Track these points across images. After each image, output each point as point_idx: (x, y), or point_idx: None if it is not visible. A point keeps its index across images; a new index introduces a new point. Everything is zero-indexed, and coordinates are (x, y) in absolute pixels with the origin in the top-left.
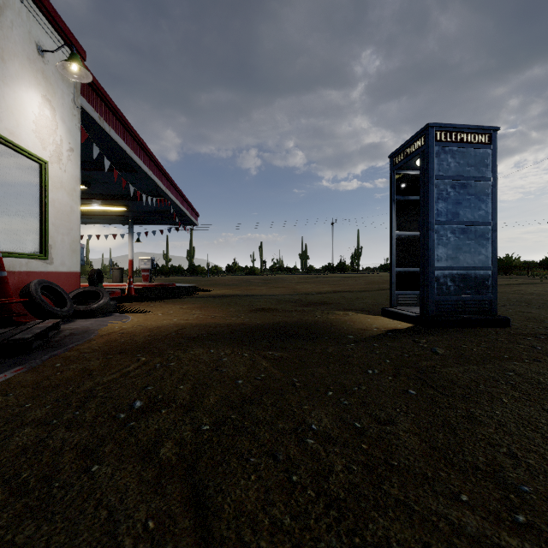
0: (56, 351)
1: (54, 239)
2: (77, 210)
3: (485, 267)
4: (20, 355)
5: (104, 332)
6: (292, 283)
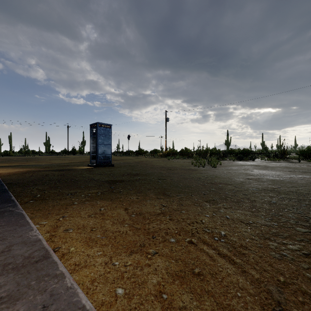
0: None
1: None
2: None
3: (109, 154)
4: None
5: None
6: (47, 160)
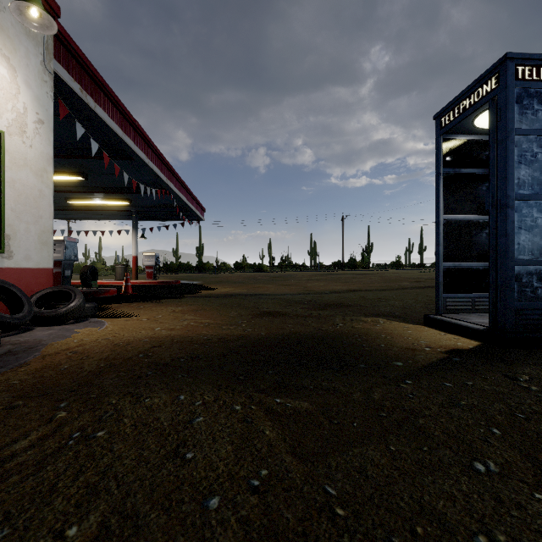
0: None
1: (14, 228)
2: (49, 194)
3: None
4: None
5: (53, 350)
6: (302, 281)
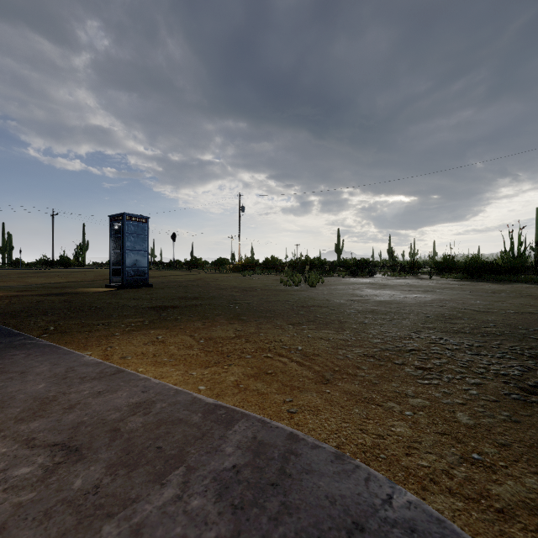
0: None
1: None
2: None
3: (145, 266)
4: None
5: None
6: (15, 278)
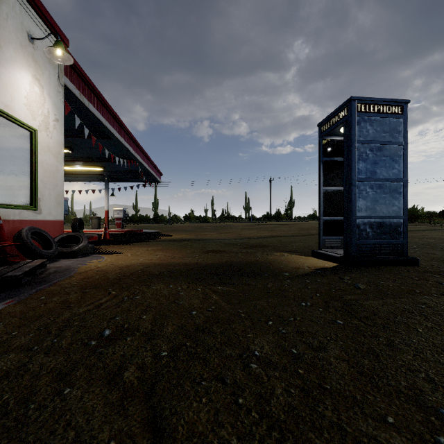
0: (42, 286)
1: (42, 193)
2: (61, 169)
3: (397, 216)
4: (11, 290)
5: (83, 270)
6: (237, 230)
